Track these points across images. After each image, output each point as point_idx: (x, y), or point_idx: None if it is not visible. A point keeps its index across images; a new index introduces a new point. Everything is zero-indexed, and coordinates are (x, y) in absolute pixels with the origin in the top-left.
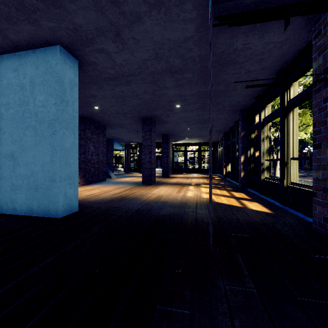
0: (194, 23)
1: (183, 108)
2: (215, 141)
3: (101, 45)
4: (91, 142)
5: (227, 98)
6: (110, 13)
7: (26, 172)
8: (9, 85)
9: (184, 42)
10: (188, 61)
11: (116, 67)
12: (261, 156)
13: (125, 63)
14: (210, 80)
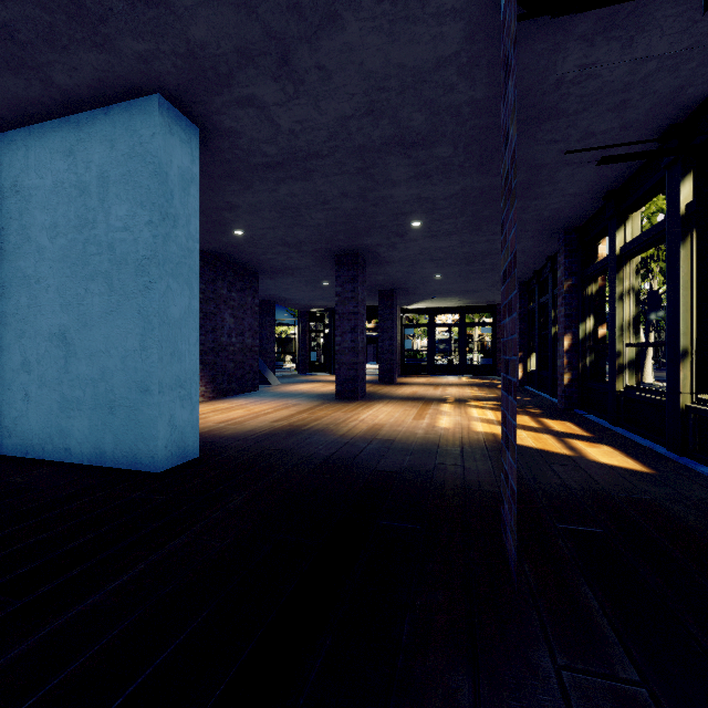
0: (462, 20)
1: (429, 228)
2: (498, 303)
3: (248, 88)
4: (229, 307)
5: (533, 201)
6: (268, 9)
7: (91, 372)
8: (58, 187)
9: (436, 71)
10: (445, 117)
11: (281, 138)
12: (615, 336)
13: (300, 128)
14: (506, 149)
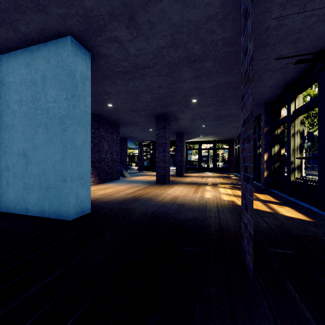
0: None
1: (200, 103)
2: (231, 139)
3: (114, 32)
4: (105, 140)
5: None
6: None
7: (38, 171)
8: (22, 82)
9: (206, 23)
10: (210, 47)
11: (130, 58)
12: (290, 154)
13: (139, 53)
14: (245, 57)
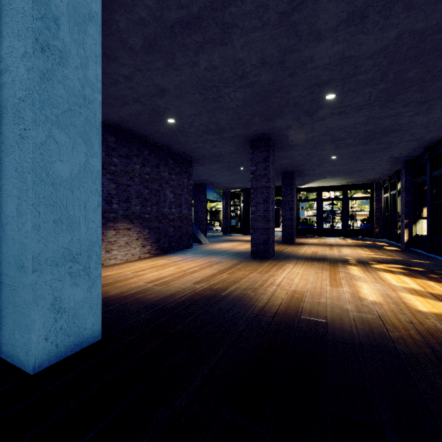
0: None
1: (340, 103)
2: (376, 181)
3: None
4: (169, 186)
5: None
6: None
7: None
8: None
9: None
10: None
11: None
12: None
13: None
14: None
